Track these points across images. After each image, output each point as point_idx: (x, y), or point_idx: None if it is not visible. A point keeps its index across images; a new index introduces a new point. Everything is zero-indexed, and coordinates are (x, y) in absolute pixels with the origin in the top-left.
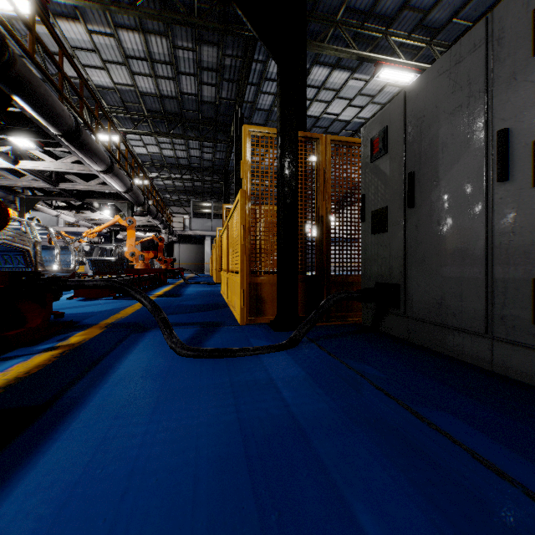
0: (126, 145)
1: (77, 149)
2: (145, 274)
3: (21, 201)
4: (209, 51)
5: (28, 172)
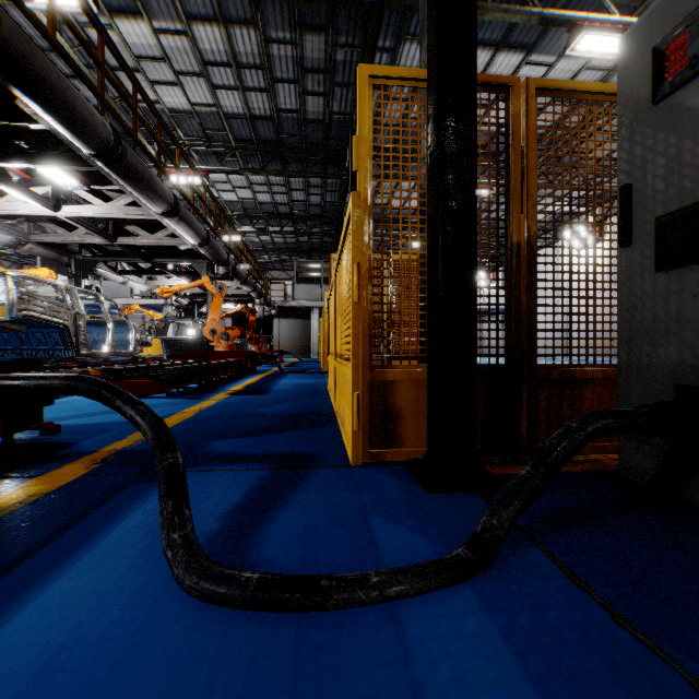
0: (204, 182)
1: (122, 178)
2: (226, 359)
3: (76, 264)
4: (314, 42)
5: (73, 222)
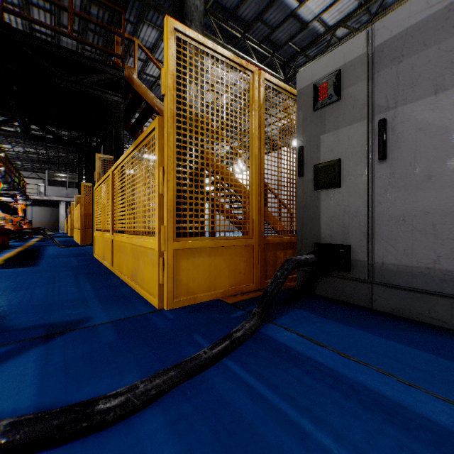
0: None
1: None
2: None
3: None
4: None
5: None
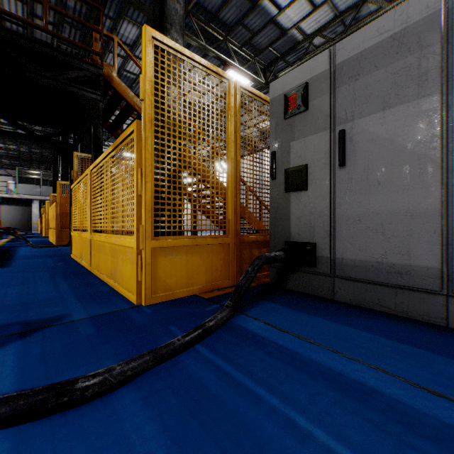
0: None
1: None
2: None
3: None
4: None
5: None
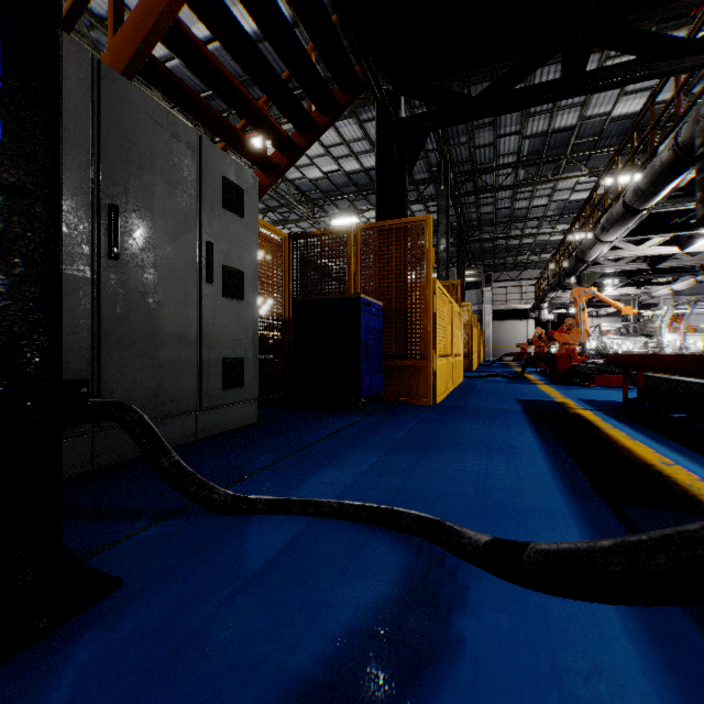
0: None
1: None
2: None
3: None
4: None
5: None
